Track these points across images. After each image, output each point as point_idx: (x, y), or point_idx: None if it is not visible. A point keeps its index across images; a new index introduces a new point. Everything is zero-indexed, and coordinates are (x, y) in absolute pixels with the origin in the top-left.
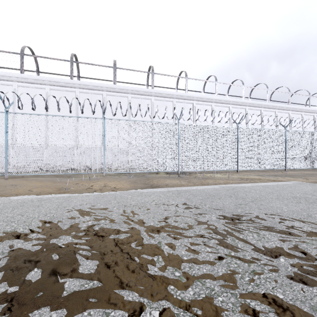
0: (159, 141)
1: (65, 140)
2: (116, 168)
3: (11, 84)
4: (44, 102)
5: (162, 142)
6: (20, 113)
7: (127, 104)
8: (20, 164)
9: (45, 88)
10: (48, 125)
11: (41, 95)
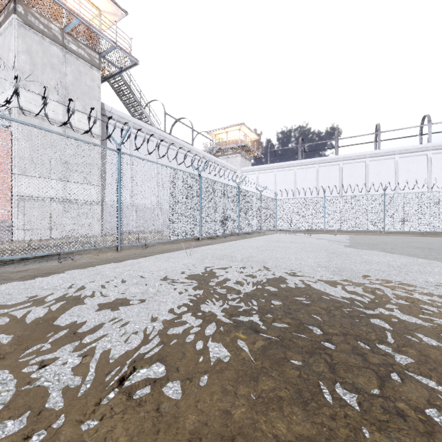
0: (437, 207)
1: (356, 210)
2: (394, 228)
3: (293, 169)
4: (315, 178)
5: (440, 208)
6: (331, 196)
7: (393, 165)
8: (331, 224)
9: (315, 166)
10: (346, 201)
11: (342, 184)
